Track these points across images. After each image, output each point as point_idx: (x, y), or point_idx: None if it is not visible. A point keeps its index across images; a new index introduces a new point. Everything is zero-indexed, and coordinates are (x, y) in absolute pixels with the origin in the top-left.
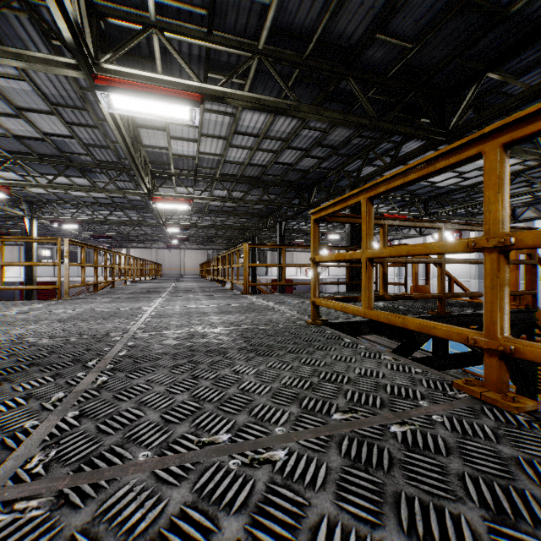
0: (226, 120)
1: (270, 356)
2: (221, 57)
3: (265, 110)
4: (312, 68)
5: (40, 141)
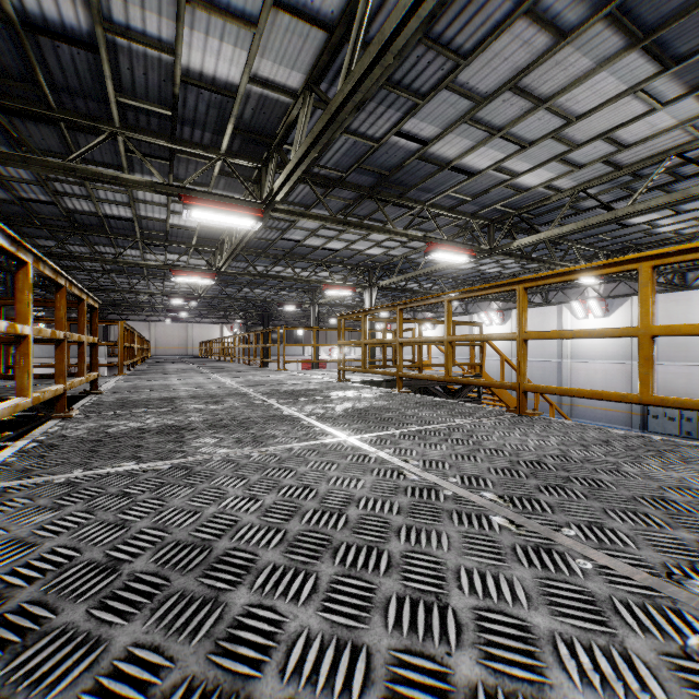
0: (118, 5)
1: (163, 372)
2: (159, 121)
3: (109, 182)
4: (44, 115)
5: (641, 4)
